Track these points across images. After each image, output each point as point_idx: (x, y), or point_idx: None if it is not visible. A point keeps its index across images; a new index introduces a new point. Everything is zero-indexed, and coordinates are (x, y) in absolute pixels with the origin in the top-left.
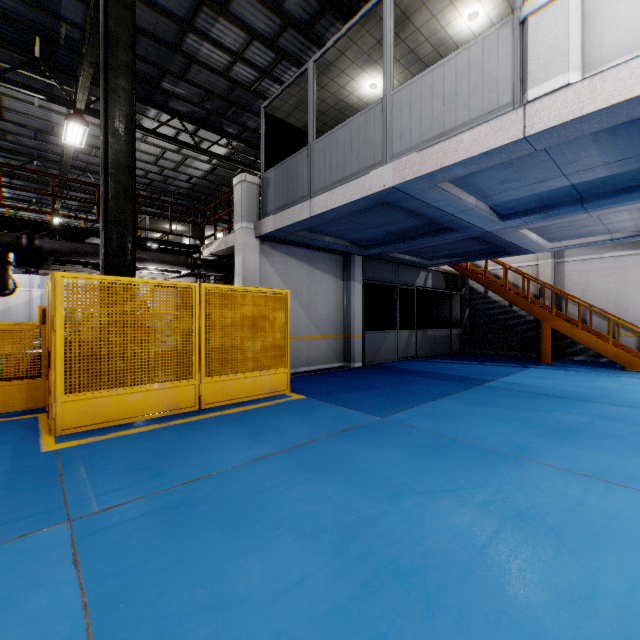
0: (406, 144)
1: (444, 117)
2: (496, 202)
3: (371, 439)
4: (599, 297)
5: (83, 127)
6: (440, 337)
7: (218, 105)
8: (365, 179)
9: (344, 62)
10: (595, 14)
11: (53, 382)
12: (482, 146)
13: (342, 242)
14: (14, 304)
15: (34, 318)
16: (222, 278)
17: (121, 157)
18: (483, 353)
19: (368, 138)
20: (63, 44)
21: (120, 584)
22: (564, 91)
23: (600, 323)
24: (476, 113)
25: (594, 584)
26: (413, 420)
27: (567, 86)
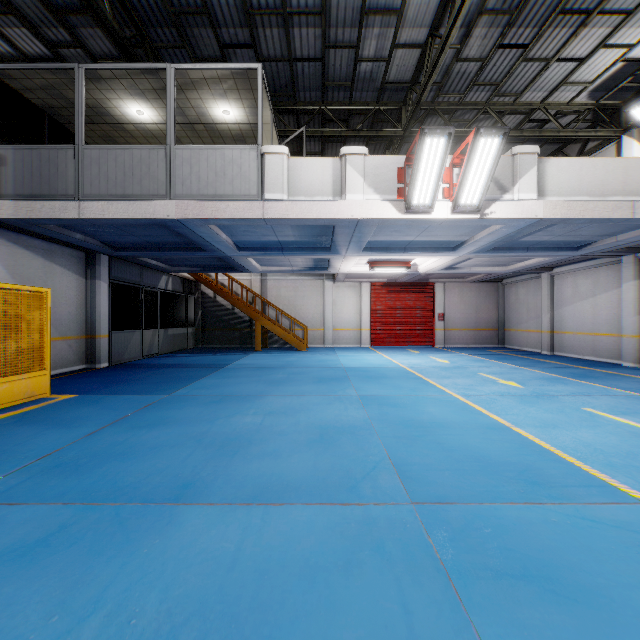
0: (188, 191)
1: (217, 185)
2: (238, 240)
3: (173, 406)
4: (286, 305)
5: None
6: (179, 335)
7: None
8: (149, 204)
9: (117, 84)
10: (293, 170)
11: None
12: (241, 214)
13: (93, 241)
14: None
15: None
16: None
17: None
18: (213, 347)
19: (152, 171)
20: None
21: (77, 493)
22: (281, 202)
23: (286, 322)
24: (237, 192)
25: (299, 420)
26: (193, 392)
27: (283, 200)
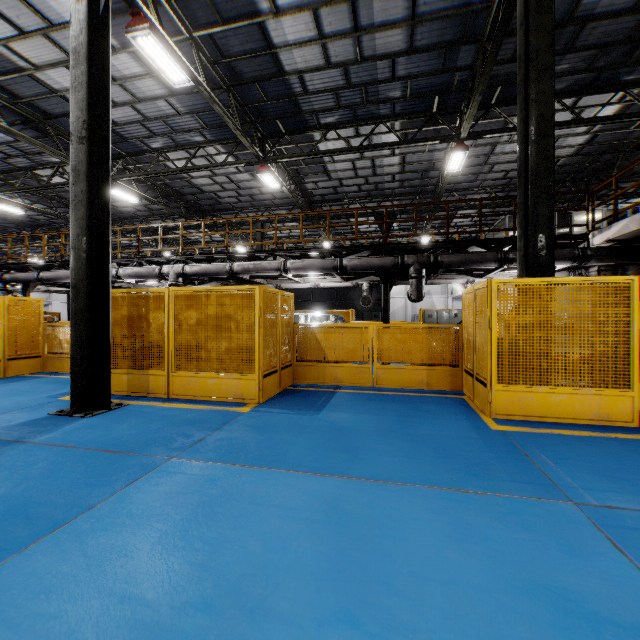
0: None
1: None
2: None
3: None
4: None
5: (463, 153)
6: None
7: (615, 55)
8: None
9: None
10: None
11: (488, 372)
12: None
13: None
14: (395, 308)
15: (407, 318)
16: (608, 268)
17: (540, 161)
18: None
19: None
20: (454, 90)
21: None
22: None
23: None
24: None
25: None
26: None
27: None
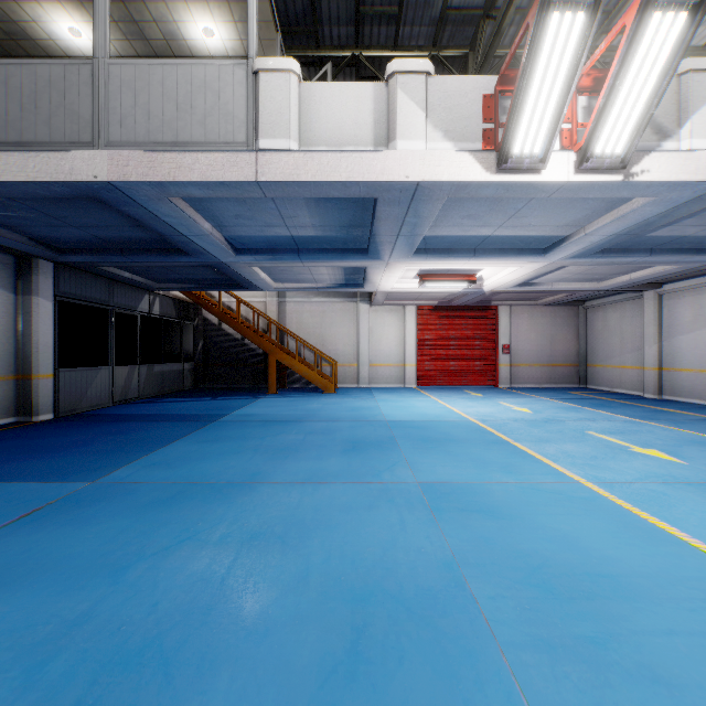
0: (129, 135)
1: (178, 125)
2: (231, 234)
3: (76, 514)
4: (310, 334)
5: None
6: (170, 373)
7: None
8: (63, 157)
9: None
10: (308, 102)
11: None
12: (219, 174)
13: (16, 235)
14: None
15: None
16: None
17: None
18: (217, 388)
19: (69, 102)
20: None
21: None
22: (287, 154)
23: (310, 356)
24: (213, 137)
25: (308, 566)
26: (139, 475)
27: (289, 151)
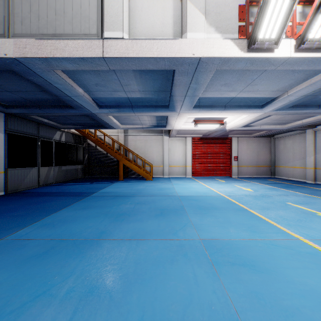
0: (26, 30)
1: (56, 24)
2: (95, 96)
3: None
4: (139, 151)
5: None
6: (70, 170)
7: None
8: None
9: None
10: (134, 11)
11: None
12: (80, 53)
13: None
14: None
15: None
16: None
17: None
18: (94, 177)
19: None
20: None
21: None
22: (121, 41)
23: (140, 161)
24: (77, 31)
25: None
26: (33, 233)
27: (122, 39)
